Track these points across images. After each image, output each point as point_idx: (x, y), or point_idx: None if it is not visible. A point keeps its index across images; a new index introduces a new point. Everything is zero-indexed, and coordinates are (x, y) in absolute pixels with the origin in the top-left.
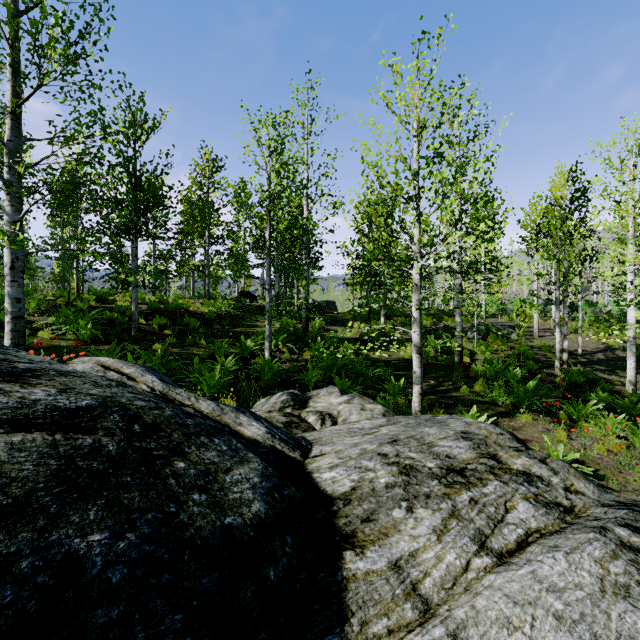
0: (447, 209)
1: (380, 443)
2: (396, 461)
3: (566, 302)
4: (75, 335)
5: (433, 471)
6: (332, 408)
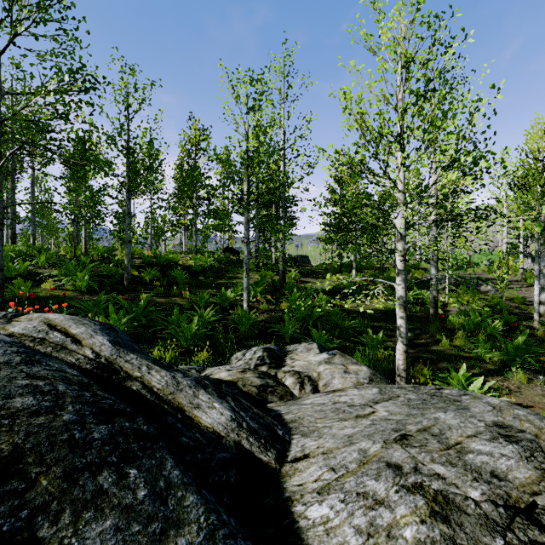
0: (441, 148)
1: (384, 440)
2: (418, 483)
3: (543, 254)
4: (74, 286)
5: (484, 511)
6: (311, 368)
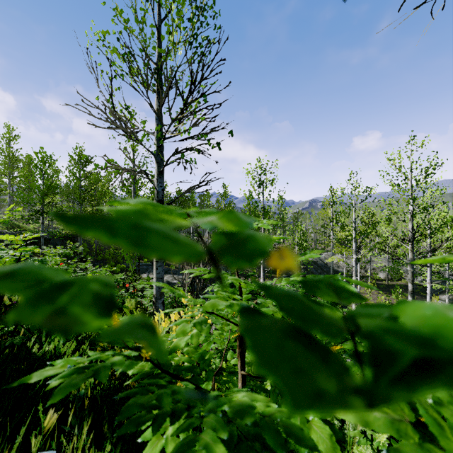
0: None
1: None
2: None
3: None
4: None
5: None
6: None
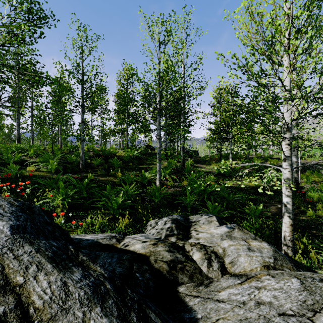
0: None
1: None
2: None
3: None
4: (47, 169)
5: None
6: (214, 241)
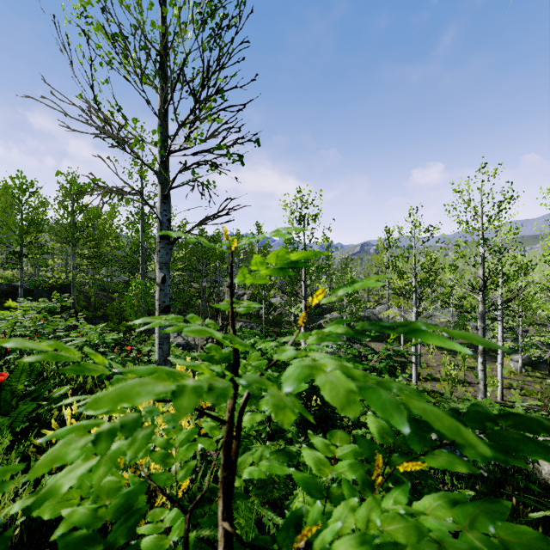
0: None
1: None
2: None
3: None
4: None
5: None
6: None
